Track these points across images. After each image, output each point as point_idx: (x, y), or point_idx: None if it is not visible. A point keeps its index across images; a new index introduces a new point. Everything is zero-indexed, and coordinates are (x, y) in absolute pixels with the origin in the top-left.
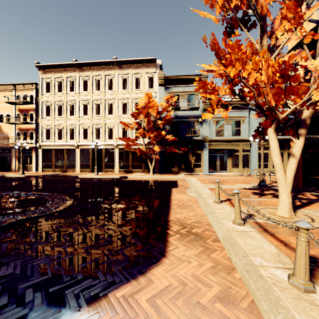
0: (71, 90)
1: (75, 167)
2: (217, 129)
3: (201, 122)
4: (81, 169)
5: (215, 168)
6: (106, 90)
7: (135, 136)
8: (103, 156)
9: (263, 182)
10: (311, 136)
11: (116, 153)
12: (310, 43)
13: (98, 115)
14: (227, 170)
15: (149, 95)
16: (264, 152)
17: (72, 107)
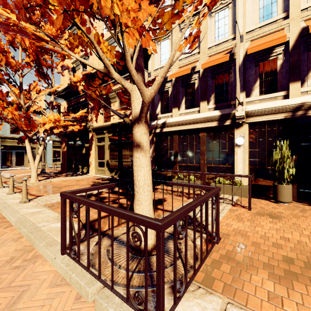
0: None
1: None
2: (12, 127)
3: None
4: None
5: (10, 163)
6: None
7: None
8: None
9: (43, 170)
10: (70, 143)
11: None
12: (68, 93)
13: None
14: (24, 165)
15: None
16: (58, 150)
17: None
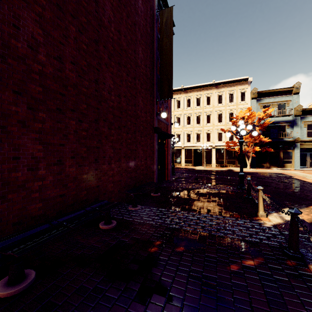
0: (177, 107)
1: (180, 162)
2: (308, 131)
3: (292, 126)
4: (185, 164)
5: (304, 164)
6: (204, 105)
7: (229, 139)
8: (203, 154)
9: None
10: None
11: (213, 152)
12: None
13: (198, 124)
14: None
15: (250, 109)
16: None
17: (178, 119)
